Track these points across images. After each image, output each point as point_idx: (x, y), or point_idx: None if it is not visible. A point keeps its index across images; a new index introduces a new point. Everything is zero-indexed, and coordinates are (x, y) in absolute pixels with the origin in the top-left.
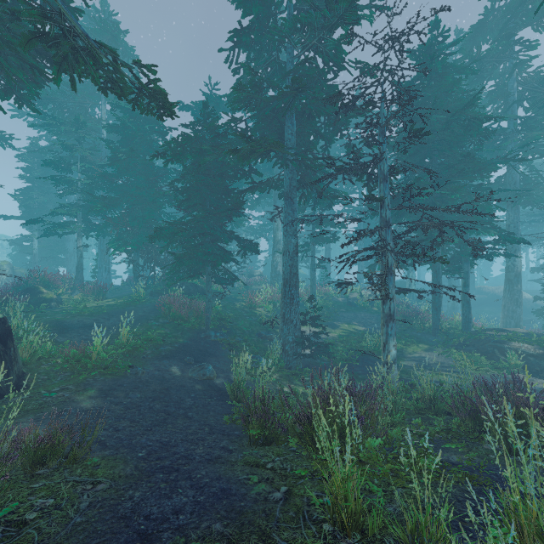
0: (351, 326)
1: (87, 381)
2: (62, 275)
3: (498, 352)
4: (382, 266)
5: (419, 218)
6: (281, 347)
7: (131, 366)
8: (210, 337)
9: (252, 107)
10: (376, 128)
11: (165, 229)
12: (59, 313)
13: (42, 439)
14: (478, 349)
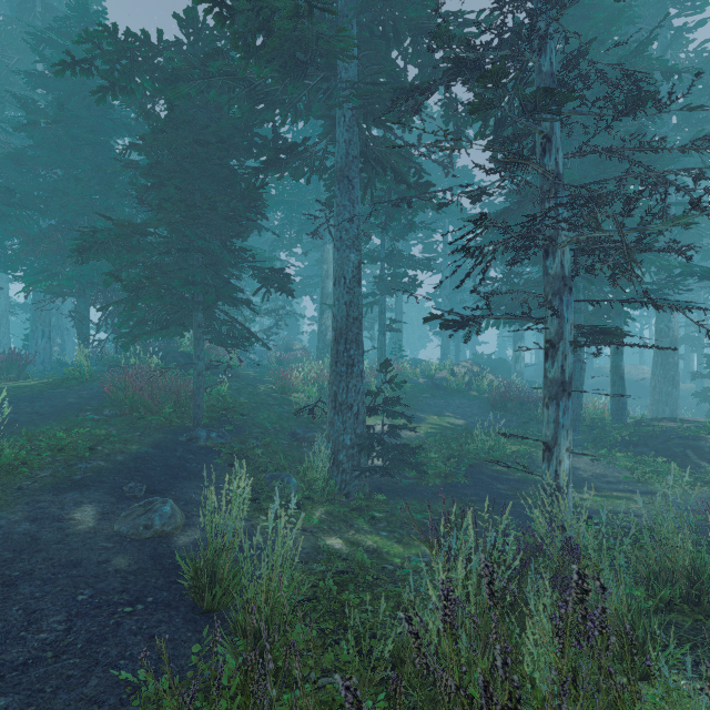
0: (443, 419)
1: None
2: None
3: (694, 454)
4: (545, 278)
5: None
6: (331, 455)
7: None
8: (197, 440)
9: None
10: (525, 2)
11: (103, 233)
12: None
13: None
14: (656, 451)
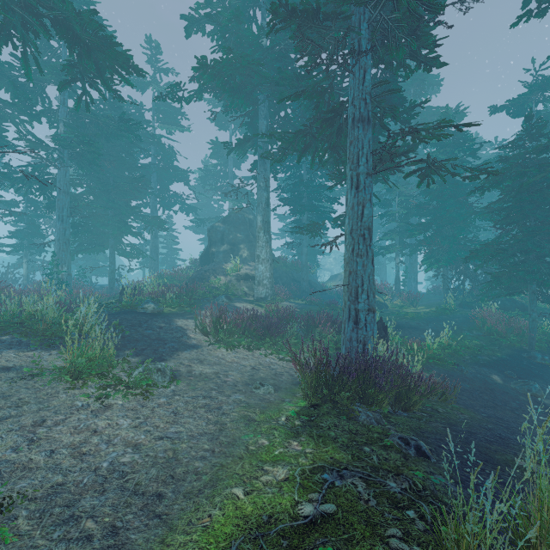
0: None
1: (426, 365)
2: (384, 285)
3: None
4: None
5: None
6: None
7: (456, 364)
8: (534, 358)
9: None
10: None
11: (480, 251)
12: (390, 314)
13: (433, 382)
14: None
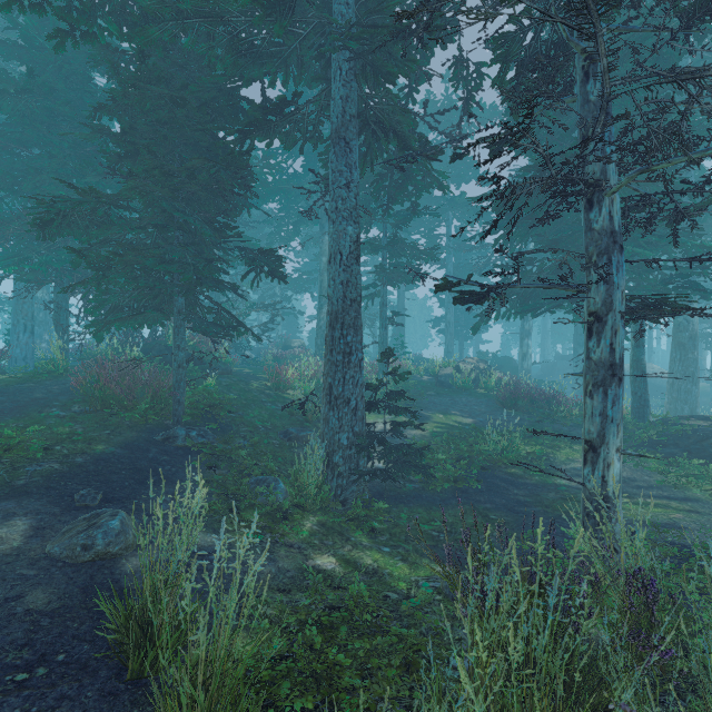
0: (450, 418)
1: None
2: None
3: None
4: (588, 235)
5: (567, 228)
6: (325, 457)
7: None
8: (175, 439)
9: None
10: None
11: (65, 202)
12: None
13: None
14: (689, 452)
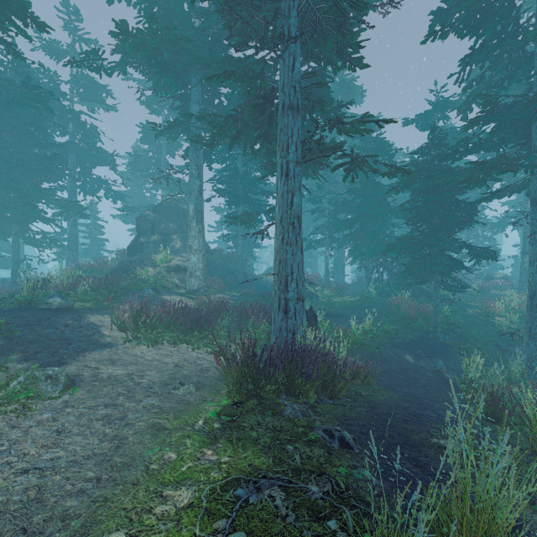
0: None
1: (352, 350)
2: (315, 276)
3: None
4: None
5: None
6: (526, 362)
7: (377, 348)
8: (438, 338)
9: (485, 122)
10: None
11: (396, 245)
12: (321, 304)
13: (357, 367)
14: None
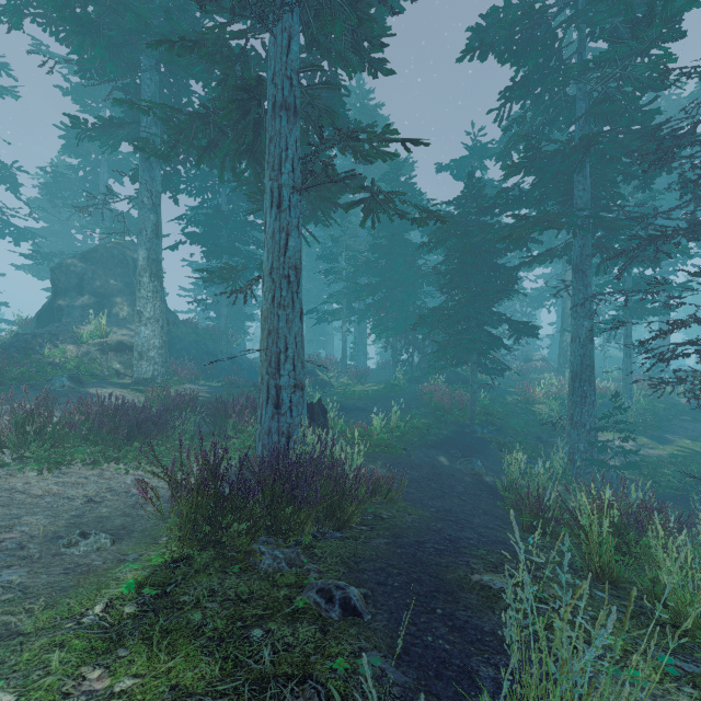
0: (698, 444)
1: (373, 455)
2: (329, 359)
3: None
4: None
5: None
6: (568, 455)
7: (404, 449)
8: (476, 432)
9: (527, 171)
10: None
11: (428, 317)
12: (335, 395)
13: (377, 479)
14: None
